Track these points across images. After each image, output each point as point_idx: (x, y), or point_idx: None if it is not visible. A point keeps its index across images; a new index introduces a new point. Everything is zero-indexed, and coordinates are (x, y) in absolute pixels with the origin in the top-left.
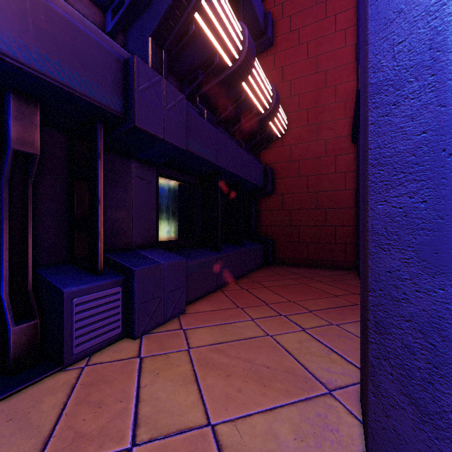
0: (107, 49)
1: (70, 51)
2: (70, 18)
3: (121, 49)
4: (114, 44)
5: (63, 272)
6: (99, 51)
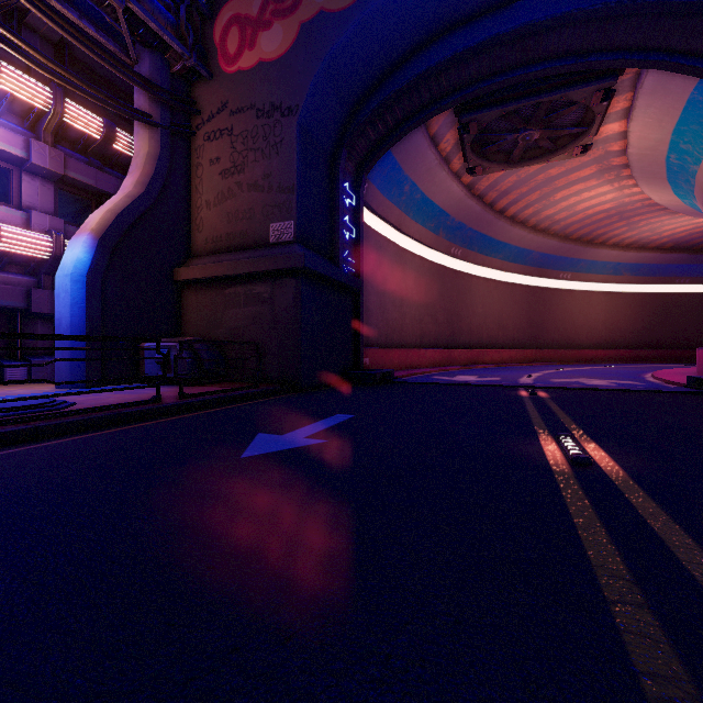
0: (21, 289)
1: (7, 295)
2: (7, 286)
3: (31, 280)
4: (28, 279)
5: (6, 360)
6: (18, 291)
